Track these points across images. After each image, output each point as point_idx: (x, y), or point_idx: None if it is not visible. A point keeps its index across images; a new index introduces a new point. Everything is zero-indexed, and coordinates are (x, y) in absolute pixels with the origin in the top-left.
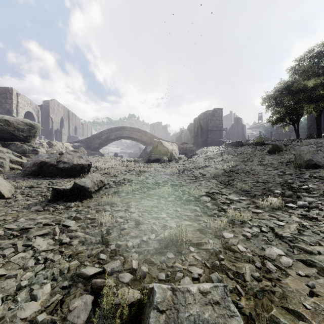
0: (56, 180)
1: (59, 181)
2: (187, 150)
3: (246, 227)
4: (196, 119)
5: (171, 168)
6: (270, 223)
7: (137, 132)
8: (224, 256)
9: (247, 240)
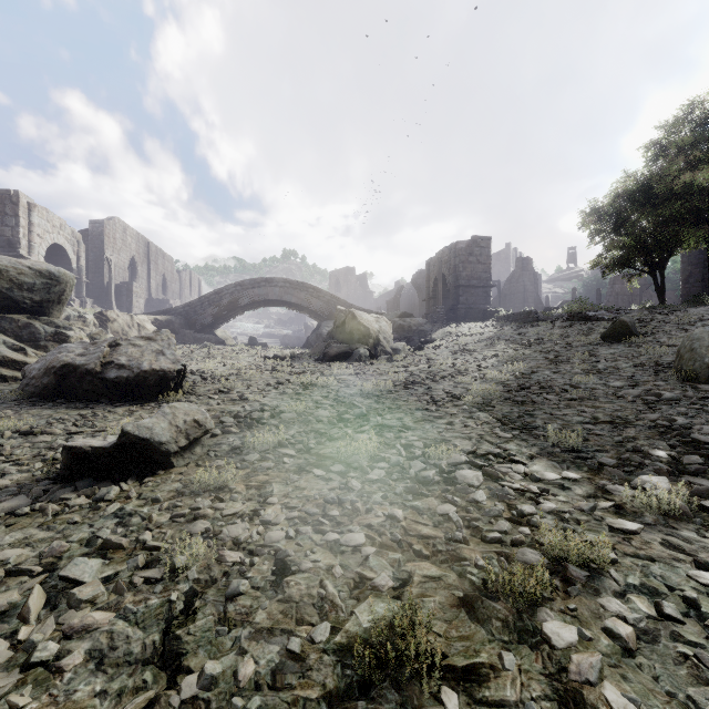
0: (98, 410)
1: (104, 414)
2: (412, 331)
3: (607, 593)
4: (432, 261)
5: (377, 376)
6: (676, 577)
7: (300, 290)
8: None
9: (628, 656)
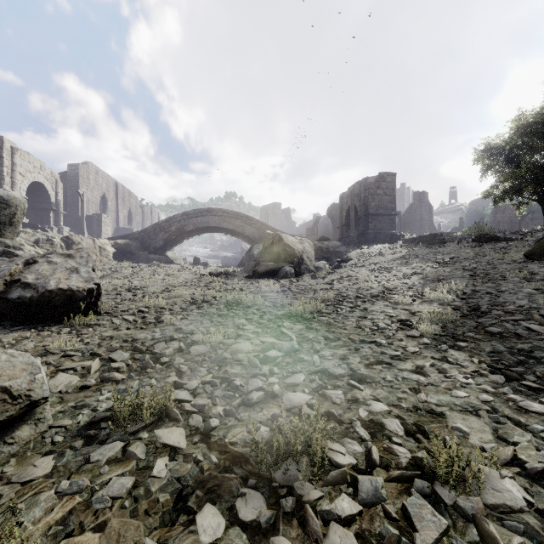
0: None
1: None
2: (330, 252)
3: None
4: (345, 194)
5: (304, 294)
6: None
7: (235, 219)
8: None
9: None
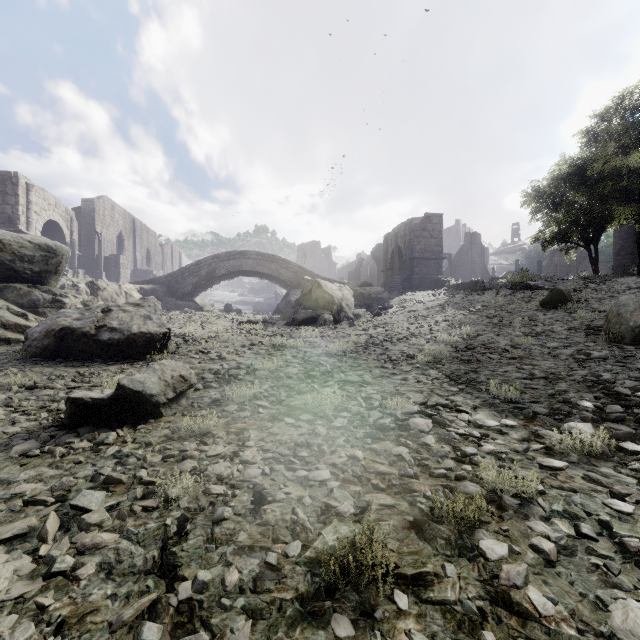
0: (93, 368)
1: (98, 371)
2: (372, 299)
3: (535, 518)
4: (390, 235)
5: (340, 339)
6: (593, 504)
7: (270, 262)
8: (496, 634)
9: (549, 566)
